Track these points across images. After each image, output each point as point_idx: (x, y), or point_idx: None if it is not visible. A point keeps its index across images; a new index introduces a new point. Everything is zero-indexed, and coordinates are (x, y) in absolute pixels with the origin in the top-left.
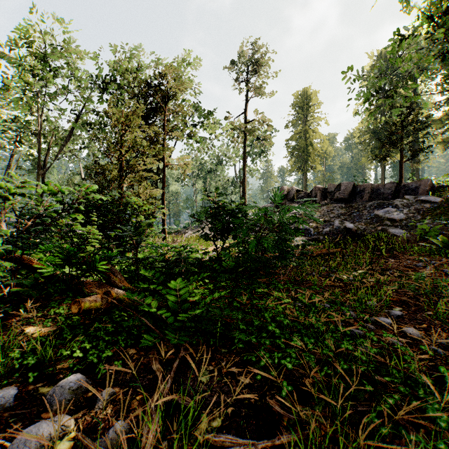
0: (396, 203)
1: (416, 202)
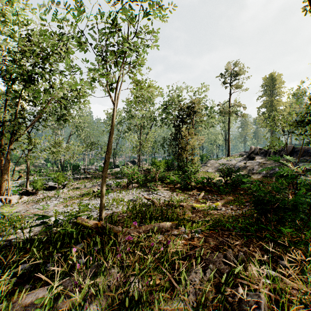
0: None
1: None
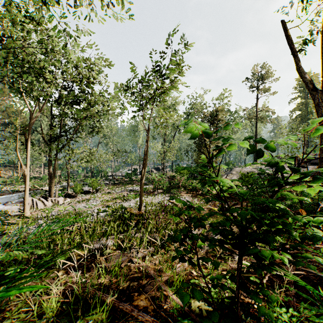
0: None
1: None
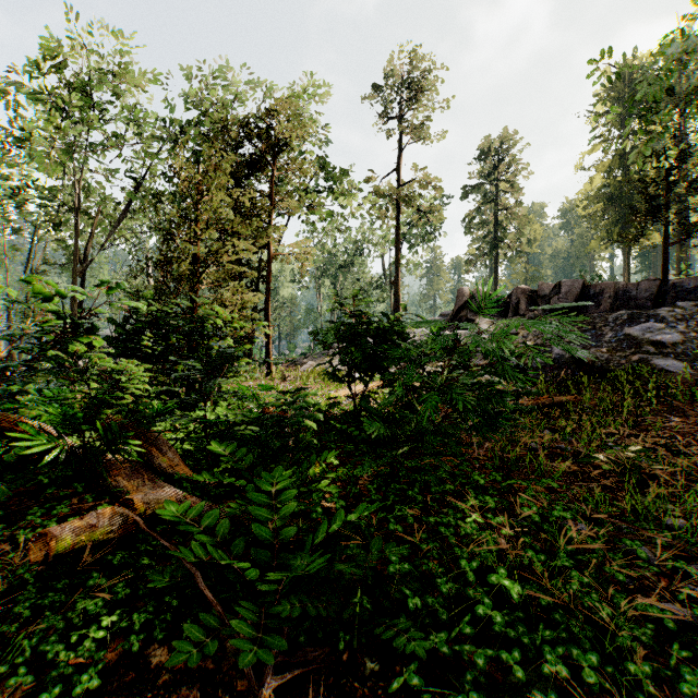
0: (661, 315)
1: (697, 312)
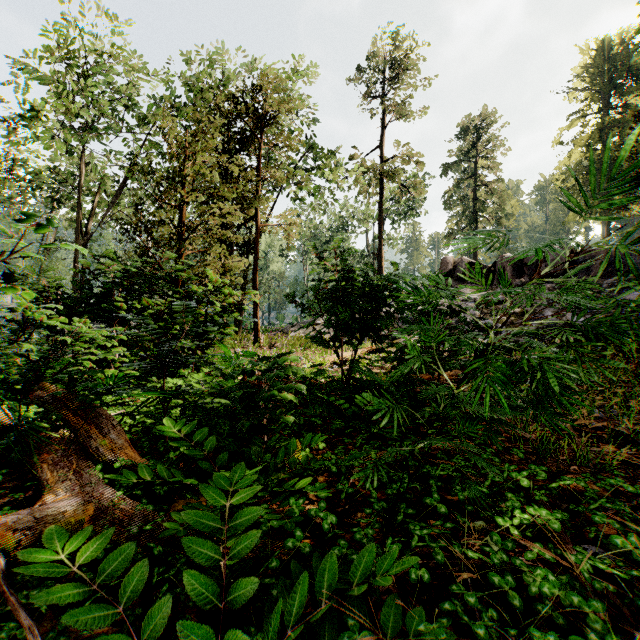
0: None
1: None
